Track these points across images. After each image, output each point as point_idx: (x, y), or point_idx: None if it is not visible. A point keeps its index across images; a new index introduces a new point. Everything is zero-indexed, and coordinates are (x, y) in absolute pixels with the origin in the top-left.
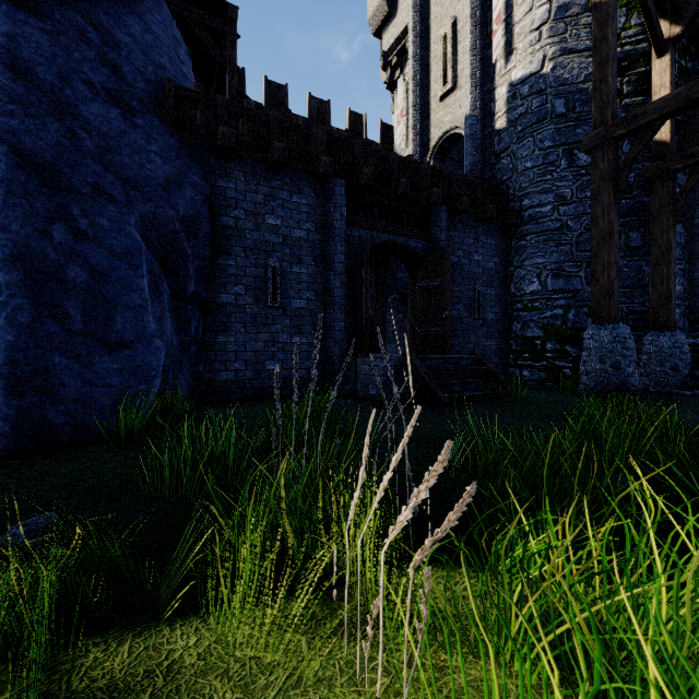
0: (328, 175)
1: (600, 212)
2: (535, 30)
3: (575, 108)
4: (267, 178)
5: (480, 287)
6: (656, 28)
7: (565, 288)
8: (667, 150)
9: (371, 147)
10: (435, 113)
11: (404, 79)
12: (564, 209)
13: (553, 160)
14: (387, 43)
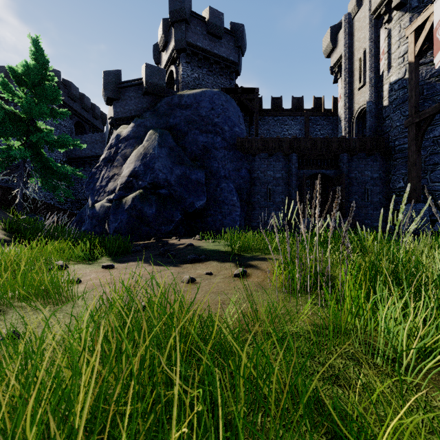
0: (288, 154)
1: (410, 154)
2: (401, 57)
3: (423, 93)
4: (267, 159)
5: (368, 187)
6: None
7: None
8: None
9: (308, 138)
10: (356, 96)
11: (342, 78)
12: None
13: None
14: (332, 61)
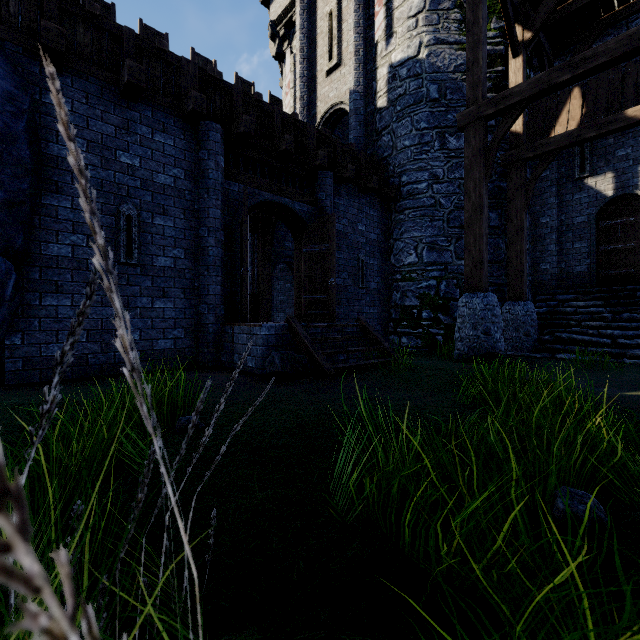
0: (199, 114)
1: (472, 186)
2: (413, 16)
3: (446, 95)
4: (119, 106)
5: (363, 257)
6: (513, 30)
7: (438, 261)
8: (521, 140)
9: (253, 96)
10: (321, 87)
11: (292, 51)
12: (437, 187)
13: (428, 140)
14: (275, 13)
